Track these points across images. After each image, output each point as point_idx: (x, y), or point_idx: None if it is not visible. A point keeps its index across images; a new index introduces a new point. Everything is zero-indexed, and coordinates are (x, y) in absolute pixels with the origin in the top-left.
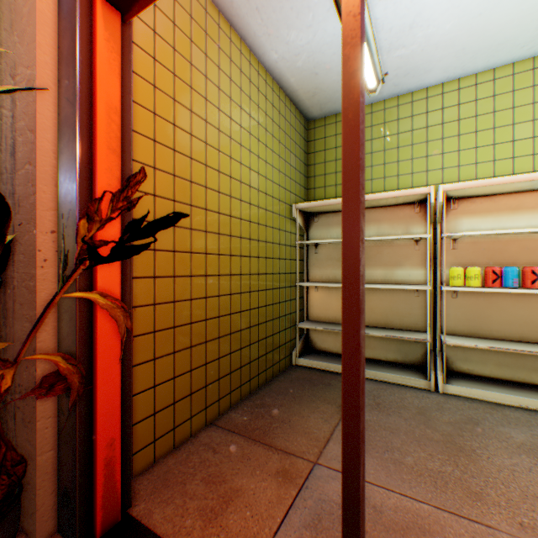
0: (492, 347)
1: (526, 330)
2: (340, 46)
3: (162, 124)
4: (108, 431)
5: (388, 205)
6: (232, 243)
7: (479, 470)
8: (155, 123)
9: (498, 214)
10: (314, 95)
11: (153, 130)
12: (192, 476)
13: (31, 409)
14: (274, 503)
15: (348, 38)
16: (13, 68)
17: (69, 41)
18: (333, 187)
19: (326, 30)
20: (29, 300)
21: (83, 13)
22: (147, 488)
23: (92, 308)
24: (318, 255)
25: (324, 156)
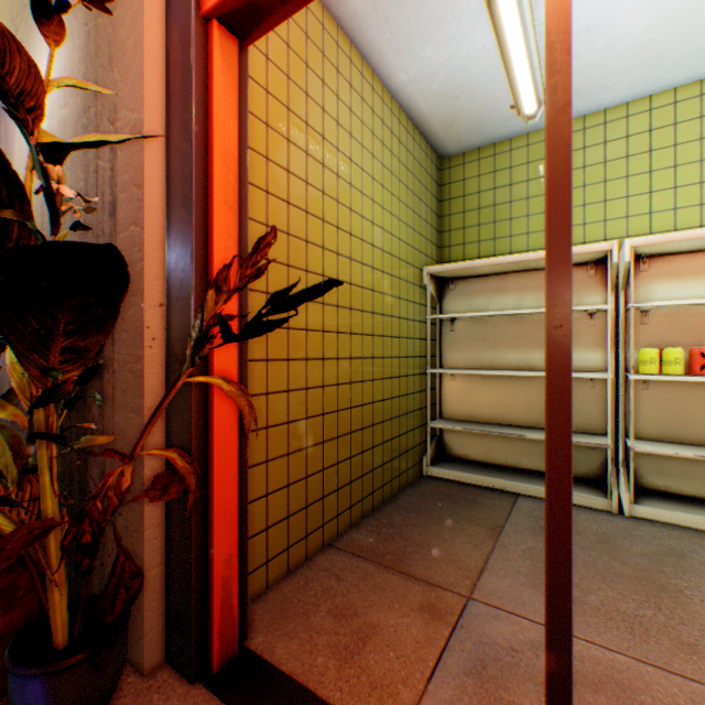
0: (700, 456)
1: None
2: (490, 61)
3: (275, 171)
4: (225, 545)
5: None
6: (352, 318)
7: (691, 616)
8: (267, 170)
9: None
10: (452, 125)
11: (265, 179)
12: (315, 606)
13: (137, 516)
14: (422, 643)
15: (554, 65)
16: (113, 112)
17: (181, 77)
18: (474, 245)
19: (473, 42)
20: (134, 386)
21: (198, 44)
22: (263, 619)
23: (207, 397)
24: (454, 334)
25: (463, 204)
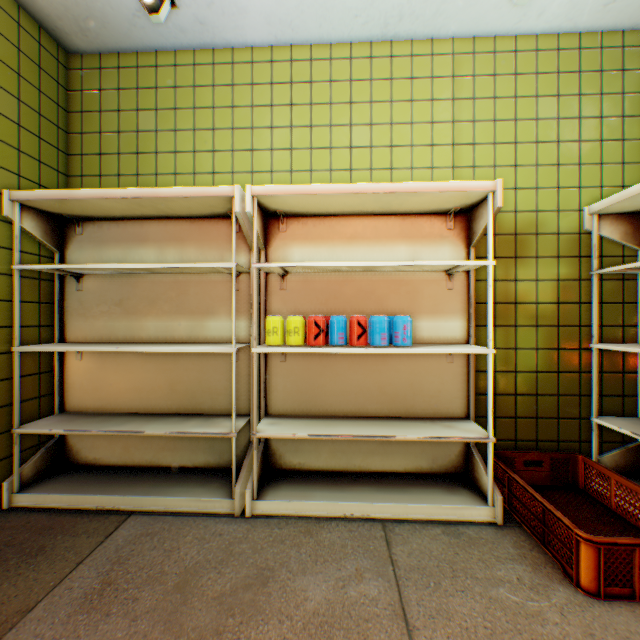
0: (314, 435)
1: (363, 401)
2: None
3: None
4: None
5: (196, 216)
6: None
7: None
8: None
9: (333, 244)
10: None
11: None
12: None
13: None
14: None
15: None
16: None
17: None
18: (115, 179)
19: None
20: None
21: None
22: None
23: None
24: (84, 295)
25: (101, 122)
